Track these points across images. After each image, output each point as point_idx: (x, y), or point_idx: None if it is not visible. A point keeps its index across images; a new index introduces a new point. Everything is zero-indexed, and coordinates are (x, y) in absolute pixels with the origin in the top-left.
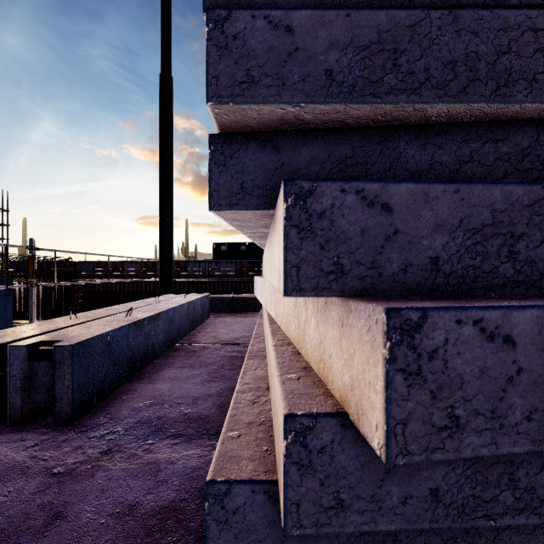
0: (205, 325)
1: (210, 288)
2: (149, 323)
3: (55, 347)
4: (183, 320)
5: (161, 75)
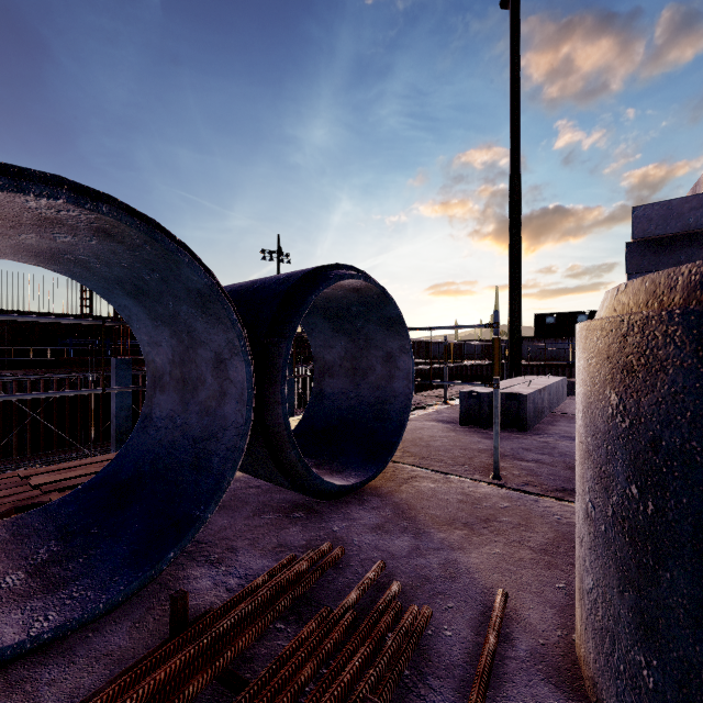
0: (566, 404)
1: (531, 373)
2: (542, 392)
3: (519, 394)
4: (553, 395)
5: (510, 176)
